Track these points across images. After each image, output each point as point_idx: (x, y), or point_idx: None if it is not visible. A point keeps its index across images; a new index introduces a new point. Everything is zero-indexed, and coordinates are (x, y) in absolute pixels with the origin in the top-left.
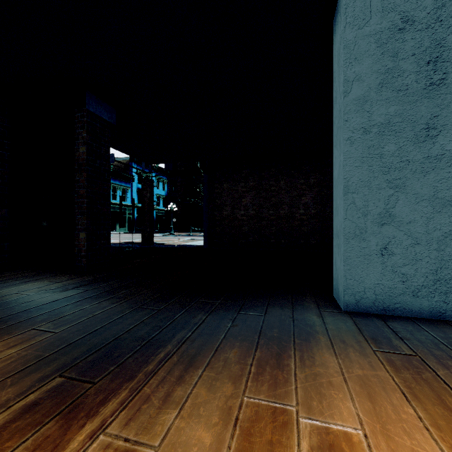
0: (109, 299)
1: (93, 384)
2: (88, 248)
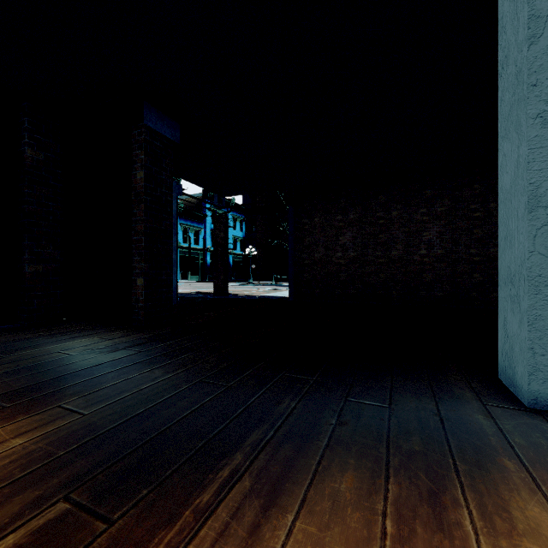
0: (164, 365)
1: (109, 525)
2: (147, 298)
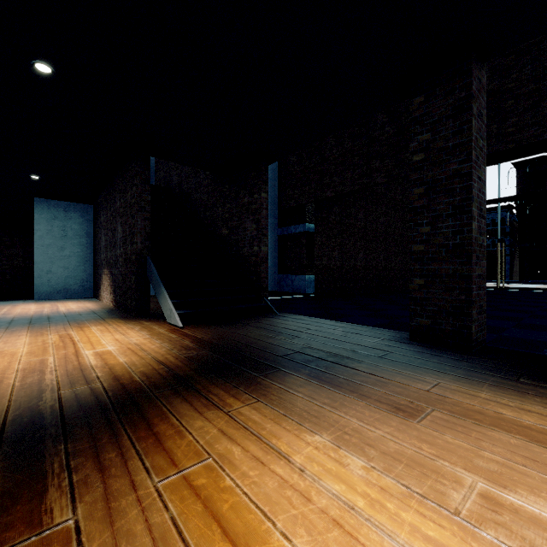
0: None
1: None
2: None
